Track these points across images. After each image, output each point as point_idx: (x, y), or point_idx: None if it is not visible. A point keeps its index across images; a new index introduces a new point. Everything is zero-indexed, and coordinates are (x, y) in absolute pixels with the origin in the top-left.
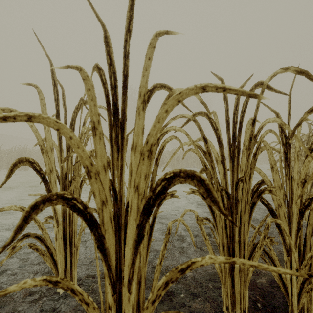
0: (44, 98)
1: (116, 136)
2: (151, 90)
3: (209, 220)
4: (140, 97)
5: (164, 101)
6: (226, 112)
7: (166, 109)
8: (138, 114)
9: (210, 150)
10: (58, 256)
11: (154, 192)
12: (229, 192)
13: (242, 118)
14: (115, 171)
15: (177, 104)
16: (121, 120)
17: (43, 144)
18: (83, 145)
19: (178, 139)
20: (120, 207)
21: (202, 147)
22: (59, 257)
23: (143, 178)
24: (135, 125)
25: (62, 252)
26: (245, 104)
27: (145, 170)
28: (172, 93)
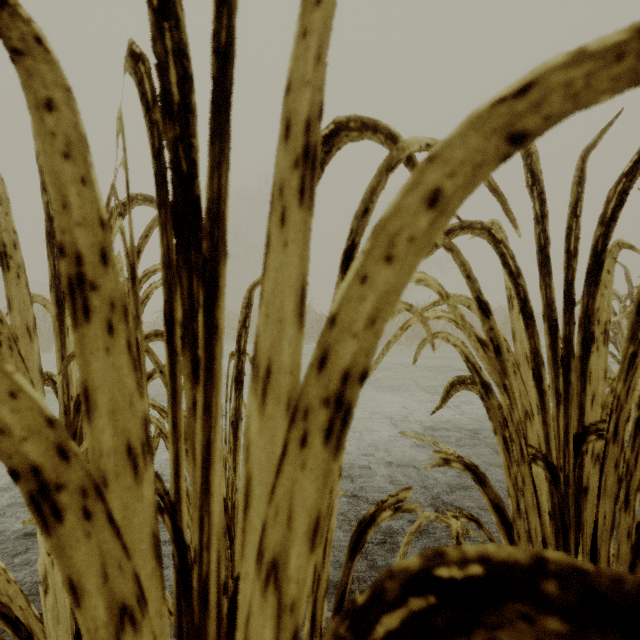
0: (2, 180)
1: (190, 312)
2: (327, 137)
3: (478, 522)
4: (288, 136)
5: (372, 182)
6: (537, 224)
7: (432, 190)
8: (279, 221)
9: (499, 337)
10: (52, 635)
11: (364, 635)
12: (555, 466)
13: (605, 241)
14: (183, 462)
15: (503, 155)
16: (204, 246)
17: (0, 318)
18: (12, 369)
19: (418, 313)
20: (201, 624)
21: (474, 329)
22: (57, 639)
23: (300, 533)
24: (265, 271)
25: (67, 619)
26: (616, 196)
27: (315, 498)
28: (400, 154)
